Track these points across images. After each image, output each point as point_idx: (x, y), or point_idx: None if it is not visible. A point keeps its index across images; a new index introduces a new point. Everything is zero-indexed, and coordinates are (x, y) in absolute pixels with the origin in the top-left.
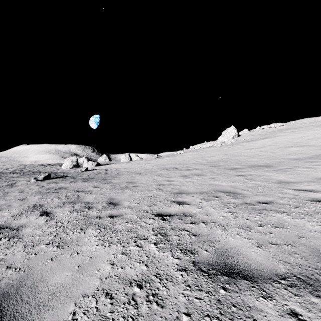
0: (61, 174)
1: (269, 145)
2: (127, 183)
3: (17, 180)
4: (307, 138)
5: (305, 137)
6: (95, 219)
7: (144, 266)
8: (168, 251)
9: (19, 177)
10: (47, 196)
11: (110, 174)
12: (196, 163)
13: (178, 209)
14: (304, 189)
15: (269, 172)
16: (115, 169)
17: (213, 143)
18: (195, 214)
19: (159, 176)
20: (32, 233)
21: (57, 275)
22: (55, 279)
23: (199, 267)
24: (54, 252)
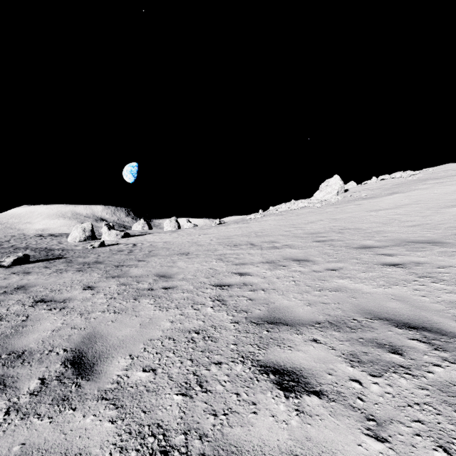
0: (57, 253)
1: (406, 204)
2: (155, 277)
3: None
4: None
5: None
6: None
7: None
8: None
9: None
10: None
11: (136, 253)
12: (286, 234)
13: (290, 433)
14: None
15: (453, 257)
16: (148, 243)
17: (307, 202)
18: None
19: (221, 261)
20: None
21: None
22: None
23: None
24: None
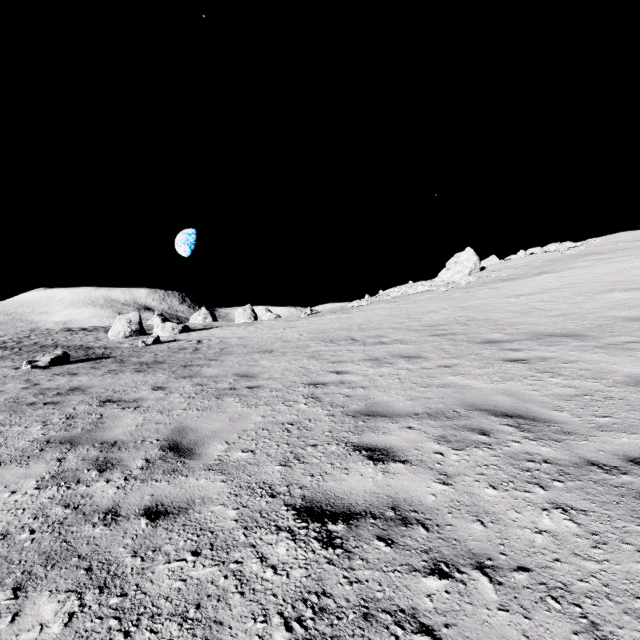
0: (100, 352)
1: (556, 288)
2: (235, 377)
3: None
4: None
5: (636, 270)
6: (93, 528)
7: None
8: None
9: (5, 358)
10: (22, 416)
11: (205, 352)
12: (397, 327)
13: (375, 483)
14: None
15: (587, 351)
16: (218, 339)
17: (429, 285)
18: (438, 516)
19: (314, 358)
20: None
21: None
22: None
23: None
24: None
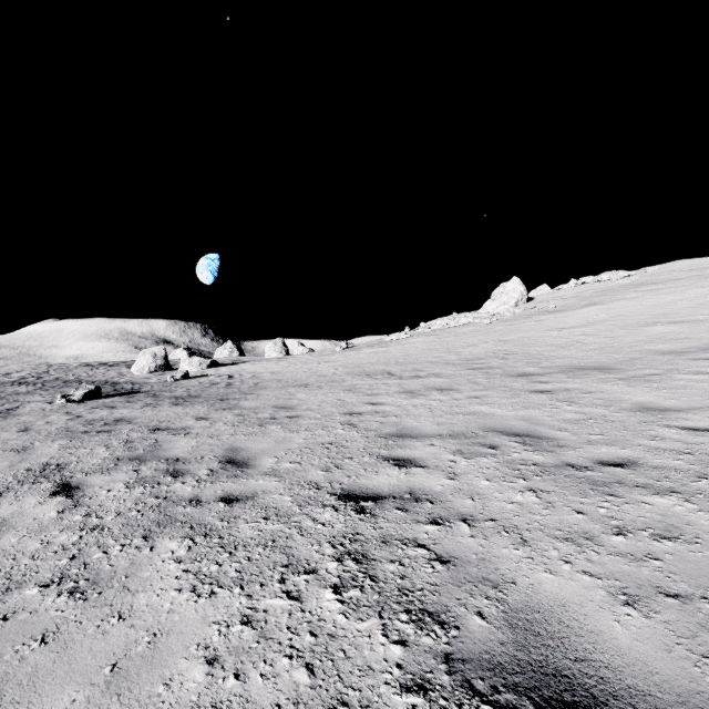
0: (128, 387)
1: (600, 321)
2: (274, 409)
3: (24, 400)
4: (689, 305)
5: (684, 303)
6: (184, 508)
7: (302, 669)
8: (373, 616)
9: (32, 393)
10: (82, 441)
11: (238, 386)
12: (435, 361)
13: (398, 480)
14: (707, 427)
15: (609, 383)
16: (250, 374)
17: (472, 317)
18: (442, 496)
19: (350, 392)
20: (17, 548)
21: (45, 701)
22: None
23: (467, 679)
24: (57, 613)
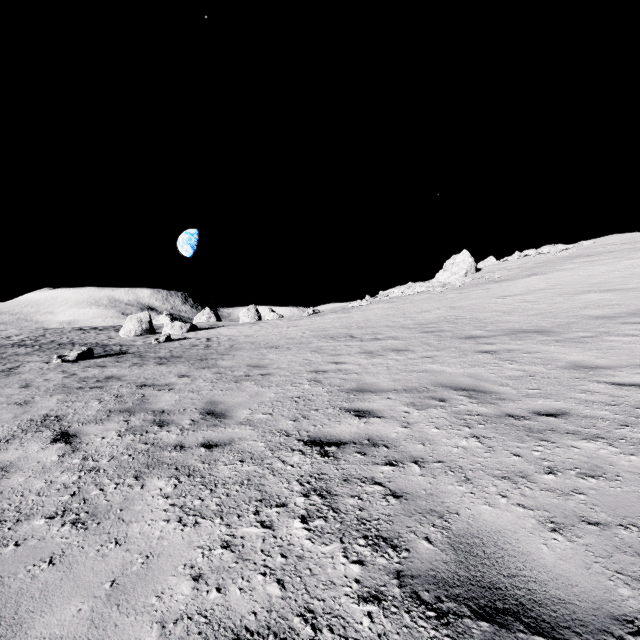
0: (117, 349)
1: (541, 289)
2: (248, 367)
3: (23, 360)
4: (620, 275)
5: (616, 273)
6: (170, 453)
7: (274, 584)
8: (336, 541)
9: (30, 354)
10: (77, 396)
11: (216, 348)
12: (392, 325)
13: (358, 428)
14: (632, 382)
15: (547, 344)
16: (226, 337)
17: (426, 285)
18: (397, 442)
19: (316, 352)
20: (24, 487)
21: (55, 610)
22: (48, 623)
23: (415, 591)
24: (62, 540)
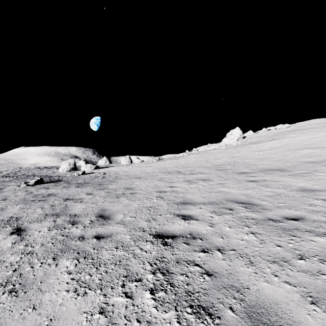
0: (56, 178)
1: (278, 147)
2: (124, 189)
3: (7, 184)
4: (319, 140)
5: (317, 139)
6: (76, 242)
7: None
8: (172, 309)
9: (11, 181)
10: (30, 205)
11: (108, 178)
12: (200, 166)
13: (184, 227)
14: None
15: (284, 177)
16: (113, 172)
17: (217, 145)
18: (207, 236)
19: (160, 181)
20: None
21: None
22: None
23: None
24: (0, 305)
